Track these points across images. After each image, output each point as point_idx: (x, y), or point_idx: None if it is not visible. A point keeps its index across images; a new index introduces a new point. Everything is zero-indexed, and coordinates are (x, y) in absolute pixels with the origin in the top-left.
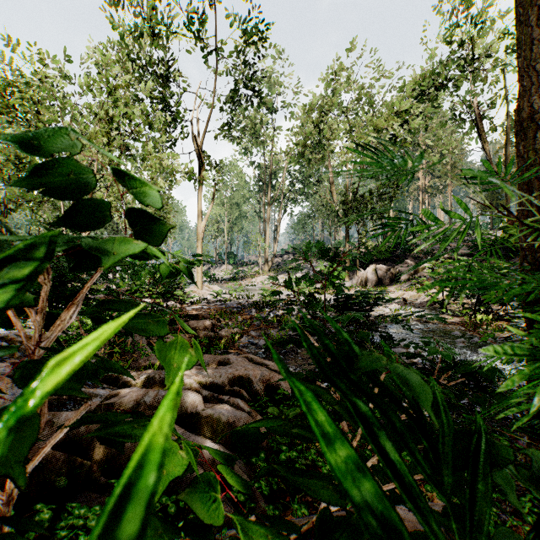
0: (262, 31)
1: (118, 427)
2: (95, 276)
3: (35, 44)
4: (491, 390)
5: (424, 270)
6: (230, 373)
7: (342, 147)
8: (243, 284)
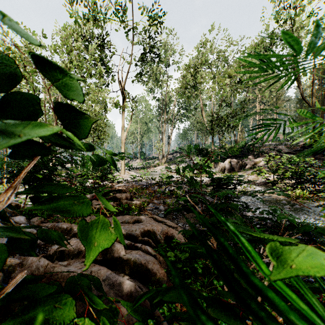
0: (161, 16)
1: (38, 308)
2: (31, 163)
3: (22, 23)
4: (321, 243)
5: (260, 162)
6: (142, 228)
7: (210, 87)
8: (149, 171)
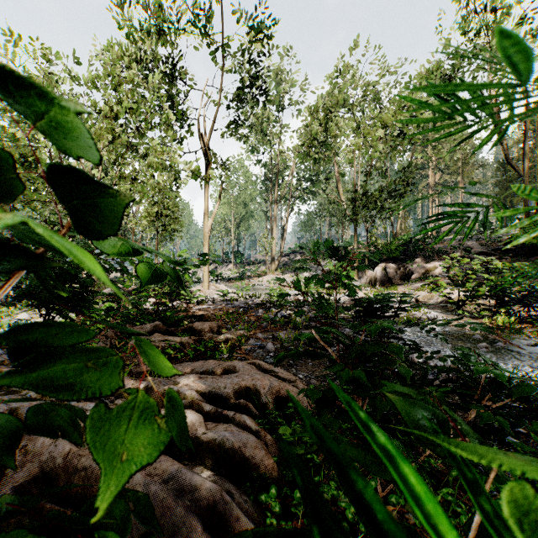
0: (269, 26)
1: None
2: (9, 284)
3: (38, 39)
4: None
5: (436, 269)
6: (236, 383)
7: (351, 144)
8: (250, 283)
